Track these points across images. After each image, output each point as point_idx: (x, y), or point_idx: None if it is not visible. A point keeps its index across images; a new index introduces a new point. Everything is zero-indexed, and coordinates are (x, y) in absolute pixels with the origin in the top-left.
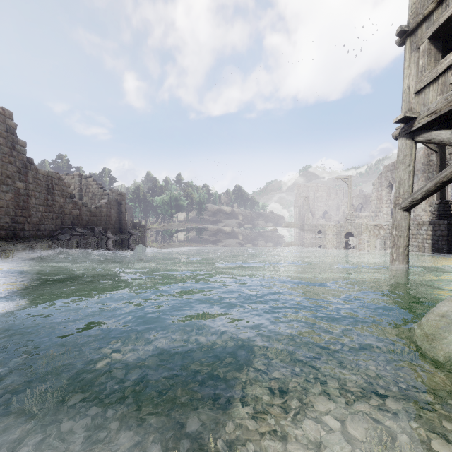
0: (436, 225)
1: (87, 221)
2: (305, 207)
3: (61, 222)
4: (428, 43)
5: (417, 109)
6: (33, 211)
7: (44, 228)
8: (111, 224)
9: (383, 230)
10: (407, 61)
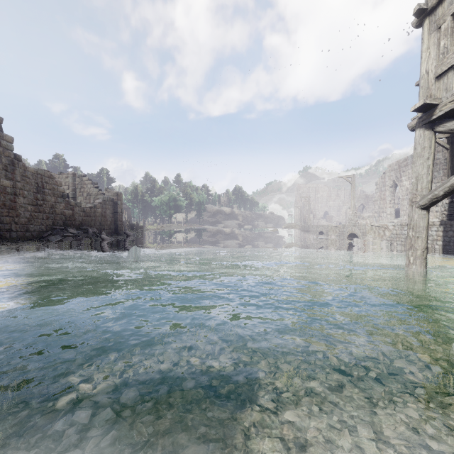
0: (447, 226)
1: (81, 221)
2: (306, 207)
3: (52, 222)
4: (451, 21)
5: (438, 95)
6: (21, 211)
7: (33, 229)
8: (107, 224)
9: (389, 231)
10: (426, 43)
